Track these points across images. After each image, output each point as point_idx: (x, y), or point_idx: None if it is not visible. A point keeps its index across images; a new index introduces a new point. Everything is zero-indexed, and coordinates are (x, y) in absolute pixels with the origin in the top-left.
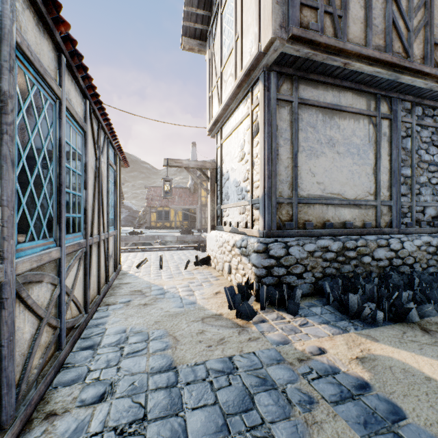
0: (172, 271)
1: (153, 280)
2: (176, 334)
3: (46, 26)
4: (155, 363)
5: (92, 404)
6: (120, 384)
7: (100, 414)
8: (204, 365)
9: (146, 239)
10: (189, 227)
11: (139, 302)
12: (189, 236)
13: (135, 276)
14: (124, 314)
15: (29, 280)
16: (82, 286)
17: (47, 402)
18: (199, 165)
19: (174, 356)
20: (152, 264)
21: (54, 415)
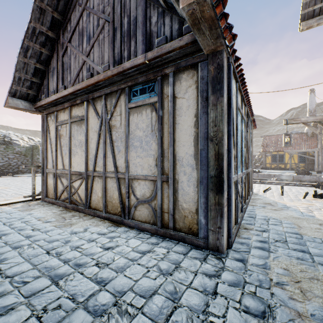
0: (291, 198)
1: (277, 200)
2: (299, 225)
3: (240, 92)
4: (287, 230)
5: (260, 231)
6: (270, 230)
7: (265, 234)
8: (320, 239)
9: (263, 177)
10: (306, 169)
11: (271, 208)
12: (306, 176)
13: (263, 196)
14: (263, 210)
15: (238, 182)
16: (244, 192)
17: (242, 225)
18: (317, 119)
19: (299, 231)
20: (273, 192)
21: (247, 229)
